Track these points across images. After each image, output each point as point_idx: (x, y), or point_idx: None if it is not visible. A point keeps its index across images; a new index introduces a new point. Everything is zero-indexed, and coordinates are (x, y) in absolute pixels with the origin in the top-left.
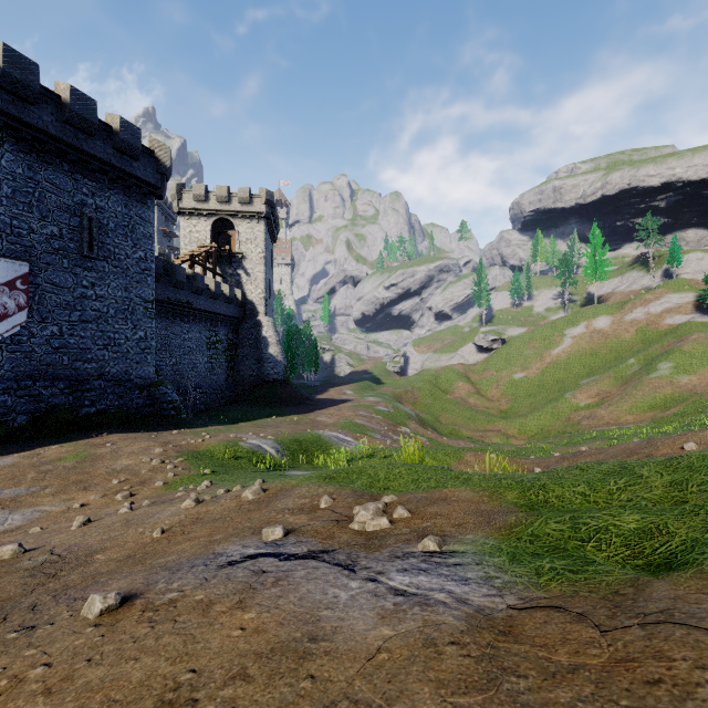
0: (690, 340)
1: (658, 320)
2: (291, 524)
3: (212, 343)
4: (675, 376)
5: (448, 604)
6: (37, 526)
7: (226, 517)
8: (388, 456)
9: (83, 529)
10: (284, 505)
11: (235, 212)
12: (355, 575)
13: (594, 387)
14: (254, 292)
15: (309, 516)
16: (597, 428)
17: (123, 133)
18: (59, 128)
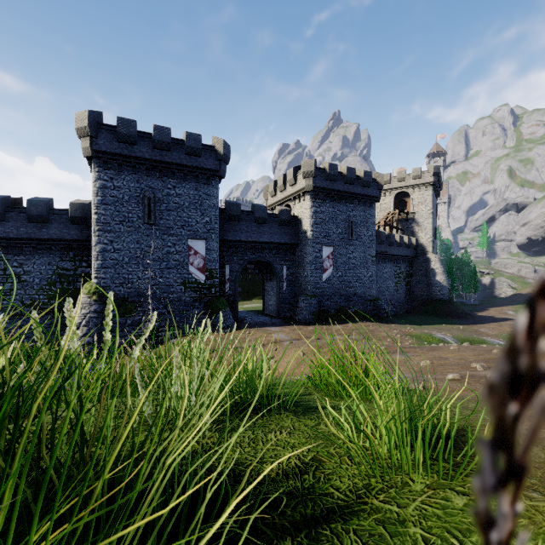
0: None
1: None
2: None
3: (397, 274)
4: None
5: None
6: None
7: None
8: None
9: None
10: None
11: (409, 186)
12: None
13: None
14: (424, 238)
15: None
16: None
17: (364, 177)
18: (342, 187)
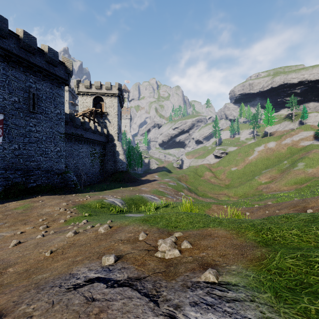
0: (312, 152)
1: (297, 143)
2: (121, 252)
3: (93, 153)
4: (305, 169)
5: None
6: None
7: (87, 243)
8: (175, 206)
9: (13, 248)
10: (119, 237)
11: (103, 93)
12: (158, 309)
13: (268, 174)
14: (113, 130)
15: (132, 245)
16: (270, 193)
17: (49, 53)
18: (18, 50)
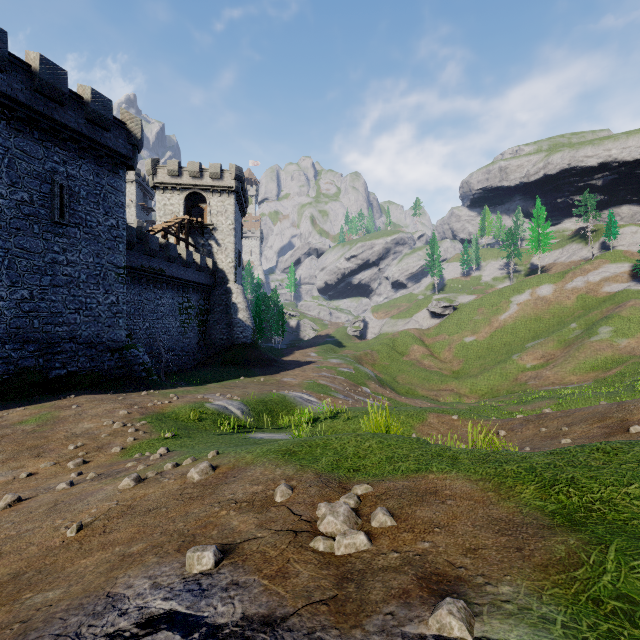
0: (628, 306)
1: (597, 288)
2: (233, 534)
3: (185, 308)
4: (614, 339)
5: None
6: None
7: (162, 506)
8: (352, 417)
9: (4, 513)
10: (232, 493)
11: (206, 187)
12: None
13: (539, 350)
14: (225, 261)
15: (258, 517)
16: (544, 388)
17: (94, 103)
18: (29, 96)
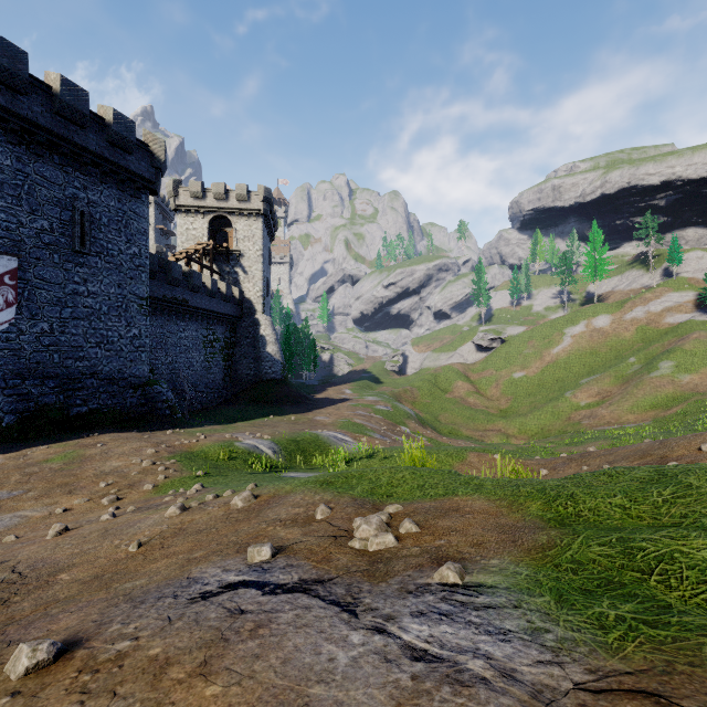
0: (691, 338)
1: (659, 319)
2: (282, 540)
3: (209, 342)
4: (676, 375)
5: (490, 682)
6: (13, 533)
7: (211, 528)
8: (388, 457)
9: (57, 539)
10: (276, 514)
11: (232, 210)
12: (357, 622)
13: (595, 386)
14: (252, 290)
15: (303, 529)
16: (598, 428)
17: (116, 125)
18: (49, 119)
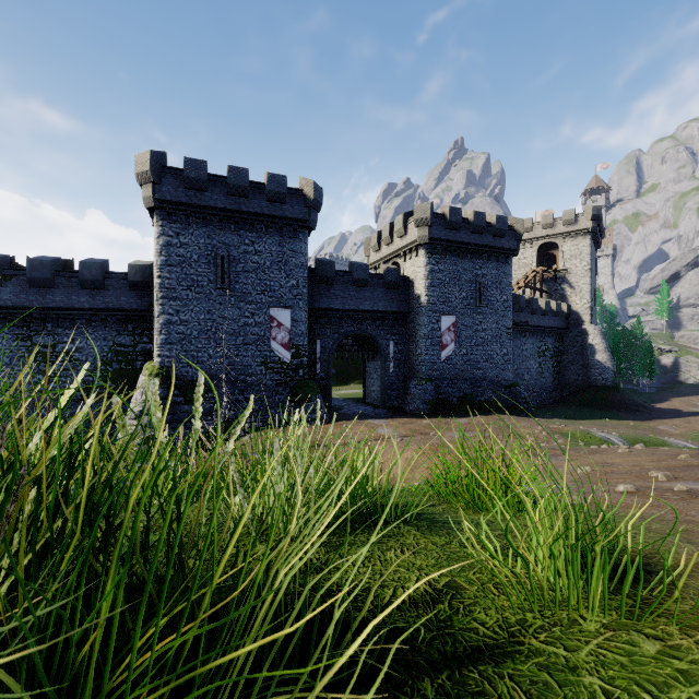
0: None
1: None
2: None
3: (542, 351)
4: None
5: None
6: None
7: None
8: None
9: None
10: None
11: (559, 235)
12: None
13: None
14: (579, 303)
15: None
16: None
17: (497, 224)
18: (467, 237)
